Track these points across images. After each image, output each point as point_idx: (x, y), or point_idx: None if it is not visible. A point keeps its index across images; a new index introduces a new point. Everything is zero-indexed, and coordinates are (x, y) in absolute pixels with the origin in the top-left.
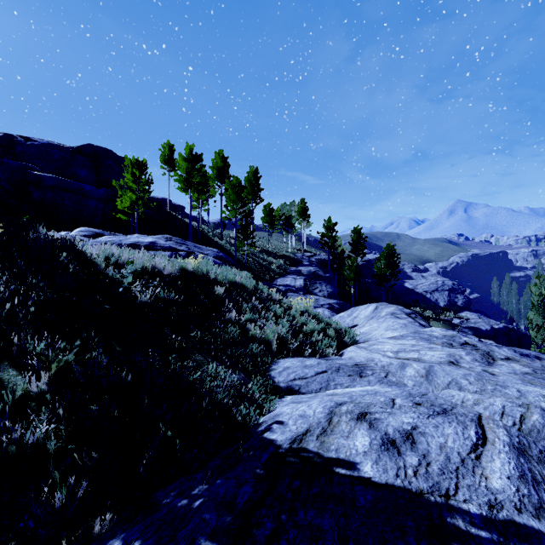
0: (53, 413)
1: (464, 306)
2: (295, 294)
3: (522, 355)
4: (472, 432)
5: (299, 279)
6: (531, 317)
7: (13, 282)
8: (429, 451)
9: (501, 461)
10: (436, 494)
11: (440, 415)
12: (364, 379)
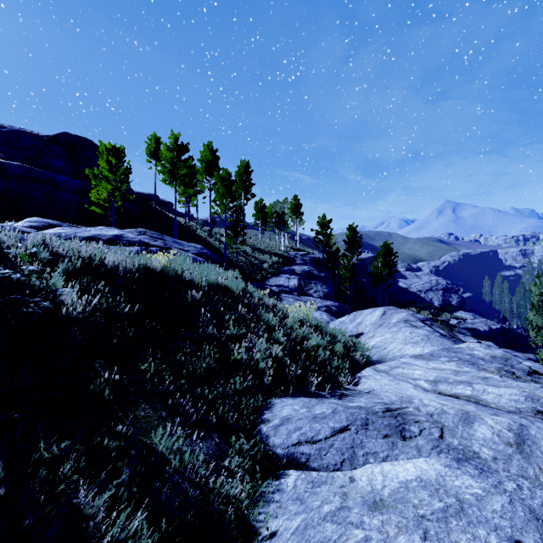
0: None
1: (459, 306)
2: (289, 295)
3: None
4: None
5: (293, 279)
6: (531, 317)
7: None
8: None
9: None
10: None
11: None
12: (410, 443)
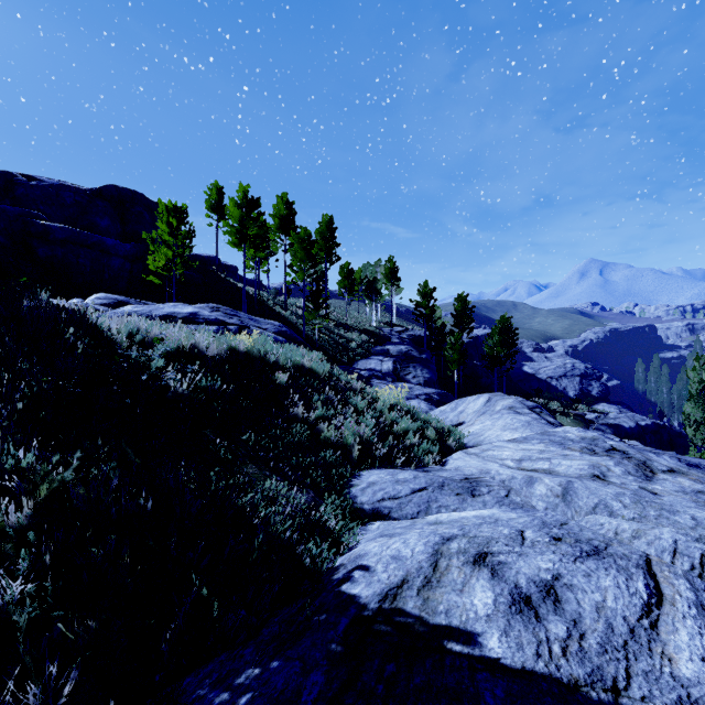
0: (37, 559)
1: (600, 397)
2: (381, 381)
3: (690, 465)
4: (640, 584)
5: (386, 362)
6: (689, 410)
7: None
8: (581, 615)
9: (688, 632)
10: (599, 687)
11: (592, 558)
12: (478, 499)
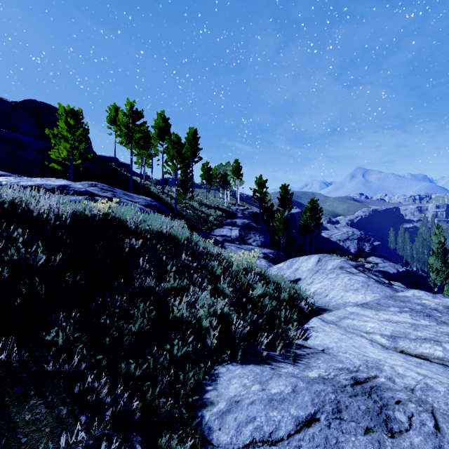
0: None
1: (370, 252)
2: (231, 244)
3: None
4: None
5: (234, 230)
6: (432, 262)
7: None
8: None
9: None
10: None
11: None
12: (402, 442)
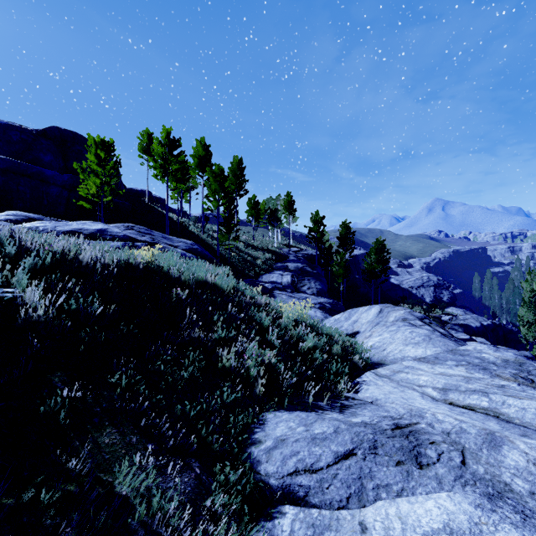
0: None
1: (450, 302)
2: (282, 292)
3: None
4: None
5: (286, 276)
6: (522, 313)
7: None
8: None
9: None
10: None
11: None
12: (428, 472)
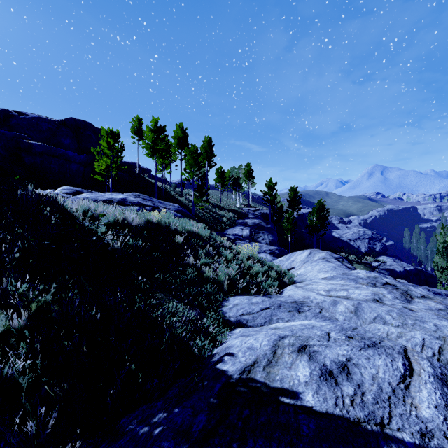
0: (30, 348)
1: (381, 252)
2: (242, 241)
3: (435, 294)
4: (399, 363)
5: (245, 229)
6: (437, 260)
7: (2, 232)
8: (363, 382)
9: (427, 391)
10: (372, 423)
11: (371, 348)
12: (302, 314)
